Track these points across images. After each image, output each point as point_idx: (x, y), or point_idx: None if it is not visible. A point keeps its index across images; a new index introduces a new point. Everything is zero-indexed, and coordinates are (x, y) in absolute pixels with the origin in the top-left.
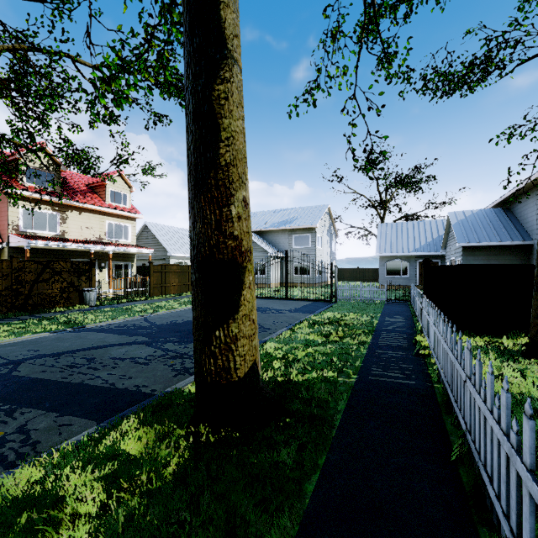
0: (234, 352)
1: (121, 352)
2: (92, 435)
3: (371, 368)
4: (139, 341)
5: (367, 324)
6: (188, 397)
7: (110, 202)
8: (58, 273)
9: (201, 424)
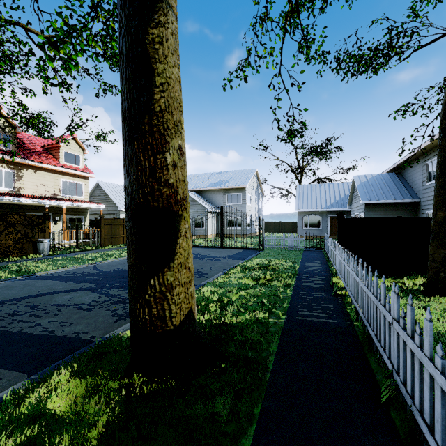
0: (169, 301)
1: (66, 299)
2: (17, 392)
3: (297, 309)
4: (86, 288)
5: (291, 268)
6: (126, 343)
7: (64, 162)
8: (12, 225)
9: (135, 374)
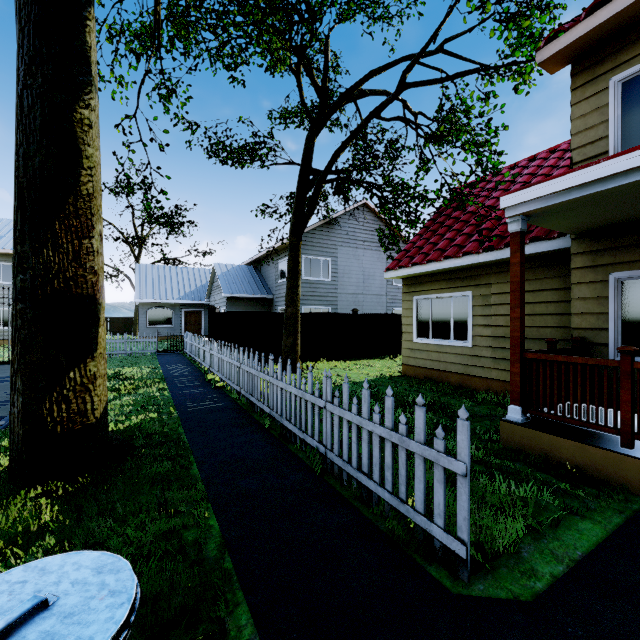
0: (92, 393)
1: None
2: None
3: (185, 404)
4: None
5: (153, 374)
6: None
7: None
8: None
9: (49, 481)
